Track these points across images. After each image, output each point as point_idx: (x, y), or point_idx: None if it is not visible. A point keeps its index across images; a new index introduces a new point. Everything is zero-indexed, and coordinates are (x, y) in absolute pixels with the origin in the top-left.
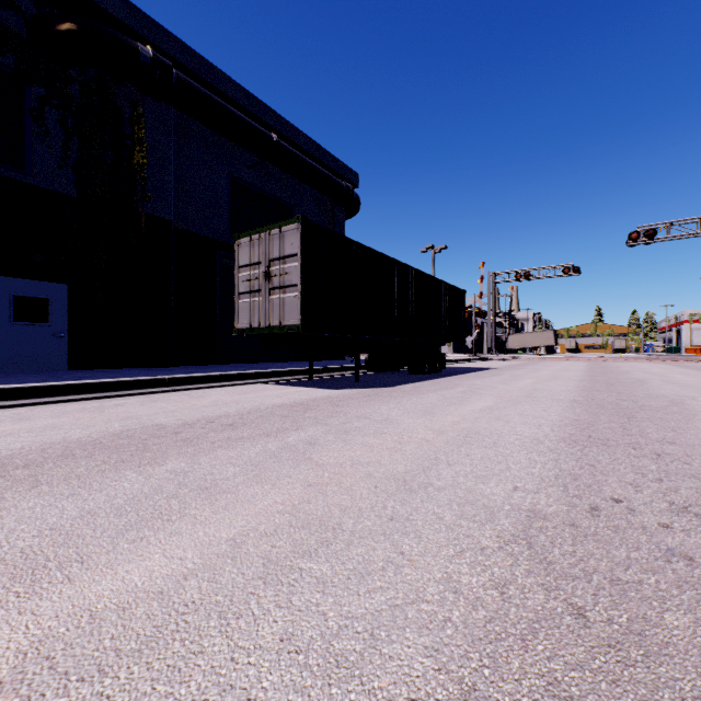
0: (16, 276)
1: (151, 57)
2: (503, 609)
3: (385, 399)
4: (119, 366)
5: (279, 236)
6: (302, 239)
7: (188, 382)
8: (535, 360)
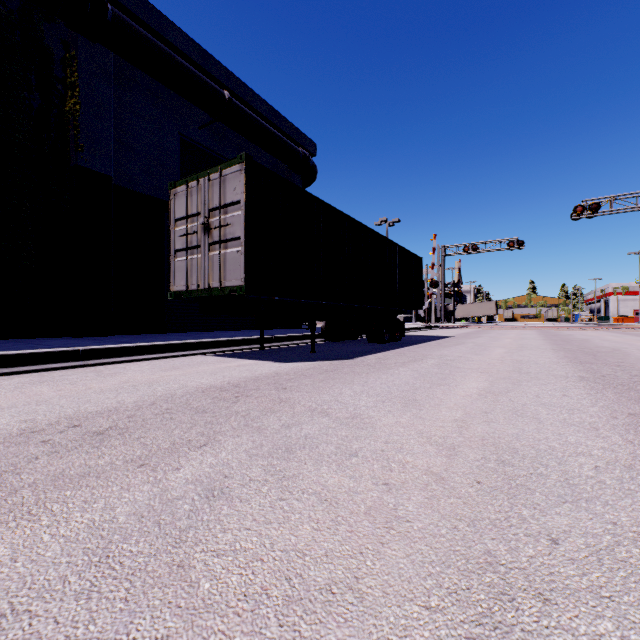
0: None
1: None
2: None
3: (346, 376)
4: (49, 335)
5: (220, 180)
6: (246, 182)
7: (110, 355)
8: (484, 329)
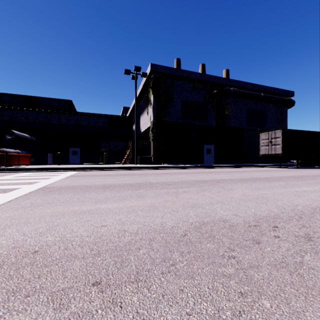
0: (206, 144)
1: (233, 90)
2: (317, 174)
3: (307, 170)
4: (222, 163)
5: (274, 133)
6: (282, 133)
7: (250, 166)
8: None
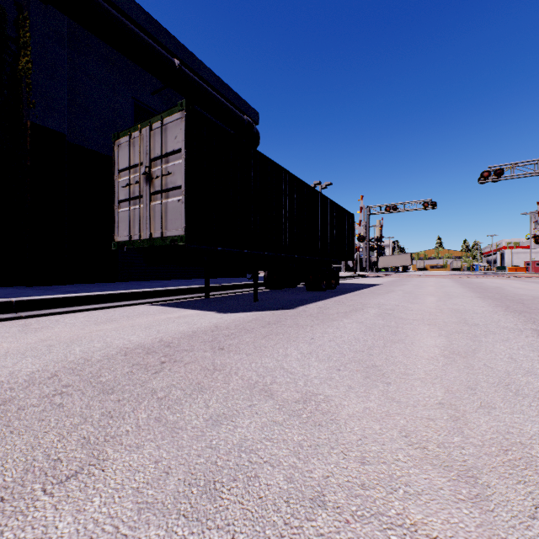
0: None
1: None
2: None
3: (290, 331)
4: (1, 284)
5: (161, 128)
6: (187, 130)
7: (48, 305)
8: (404, 277)
